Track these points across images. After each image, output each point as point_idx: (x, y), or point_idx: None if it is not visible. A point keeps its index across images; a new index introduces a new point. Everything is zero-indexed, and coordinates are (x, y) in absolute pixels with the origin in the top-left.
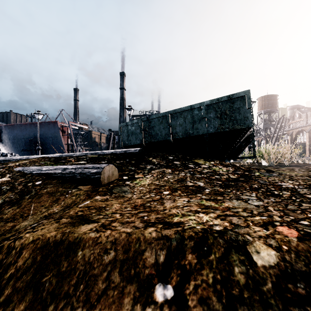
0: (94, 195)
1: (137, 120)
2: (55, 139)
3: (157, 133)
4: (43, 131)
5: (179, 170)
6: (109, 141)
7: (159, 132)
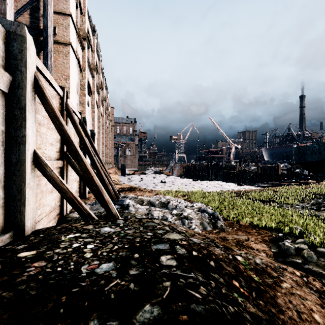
0: None
1: None
2: None
3: None
4: (290, 150)
5: None
6: None
7: None
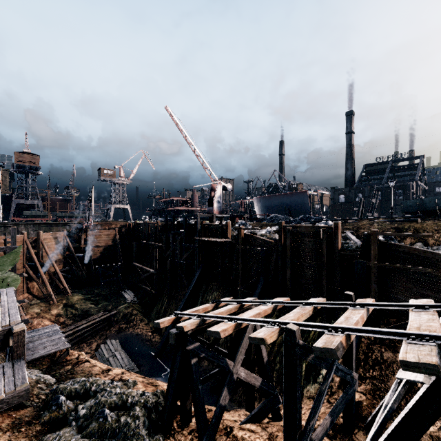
0: (418, 223)
1: (414, 200)
2: (303, 206)
3: (428, 206)
4: (294, 200)
5: (439, 220)
6: (359, 205)
7: (429, 206)
